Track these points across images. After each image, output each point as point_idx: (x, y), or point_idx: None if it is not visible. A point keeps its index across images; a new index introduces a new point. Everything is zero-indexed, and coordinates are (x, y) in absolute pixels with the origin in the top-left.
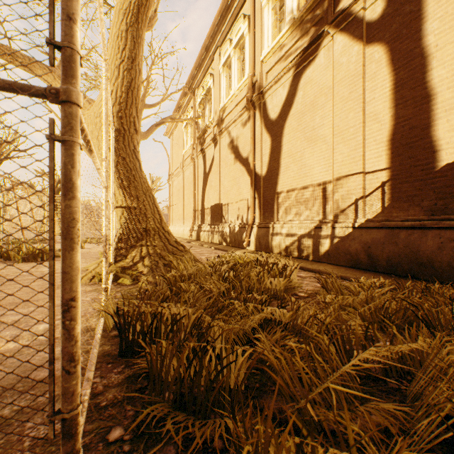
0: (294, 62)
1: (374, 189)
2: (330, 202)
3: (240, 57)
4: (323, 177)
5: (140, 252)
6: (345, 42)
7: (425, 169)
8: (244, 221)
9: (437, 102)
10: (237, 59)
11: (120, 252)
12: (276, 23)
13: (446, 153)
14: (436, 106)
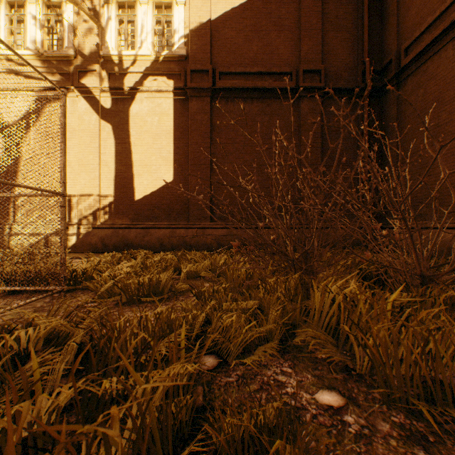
0: (39, 89)
1: (106, 205)
2: (75, 210)
3: None
4: (69, 191)
5: None
6: (88, 108)
7: (131, 199)
8: None
9: (135, 170)
10: None
11: None
12: (10, 29)
13: (138, 194)
14: (135, 171)
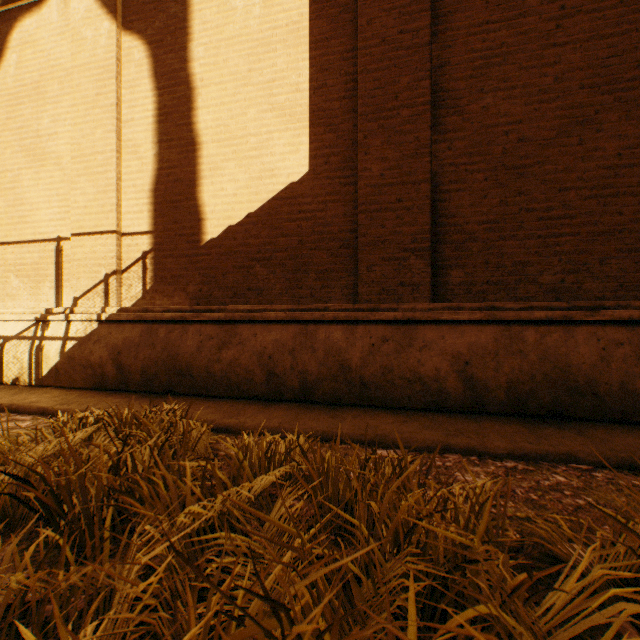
0: None
1: (135, 261)
2: (69, 276)
3: None
4: (58, 230)
5: None
6: (92, 5)
7: (192, 241)
8: None
9: (203, 155)
10: None
11: None
12: None
13: (212, 225)
14: (203, 159)
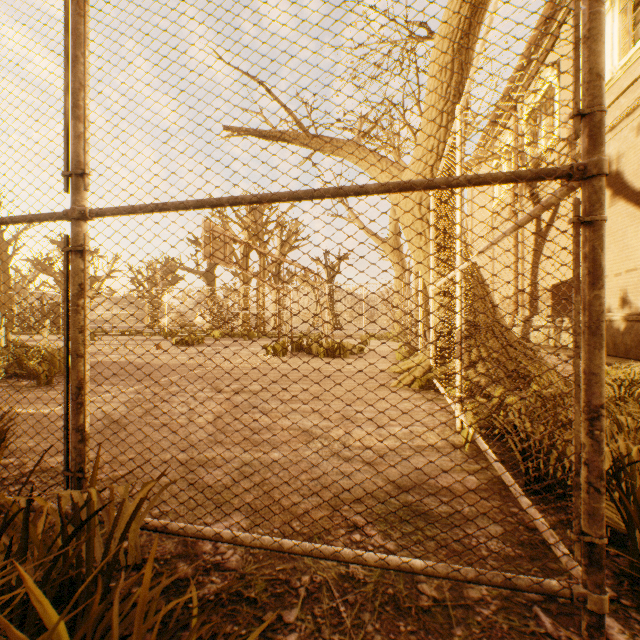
0: None
1: None
2: None
3: (628, 5)
4: None
5: (468, 354)
6: None
7: None
8: (638, 309)
9: None
10: (619, 13)
11: (441, 353)
12: None
13: None
14: None
